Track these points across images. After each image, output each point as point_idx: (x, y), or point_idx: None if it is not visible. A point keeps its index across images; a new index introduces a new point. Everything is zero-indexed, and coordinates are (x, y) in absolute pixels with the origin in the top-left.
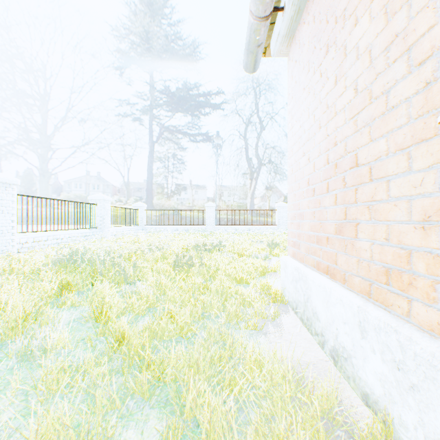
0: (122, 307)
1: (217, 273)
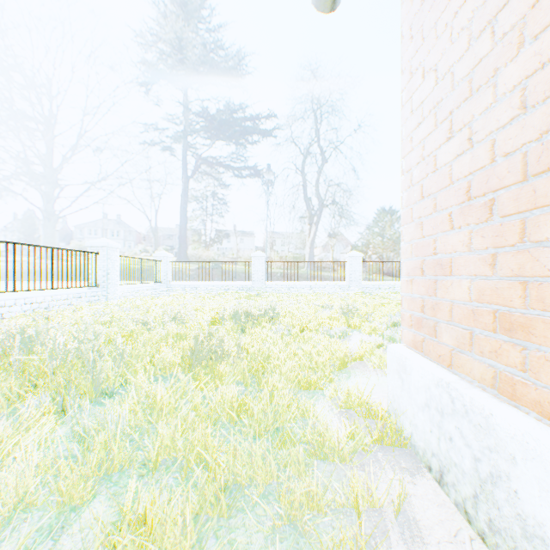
0: (33, 488)
1: (266, 365)
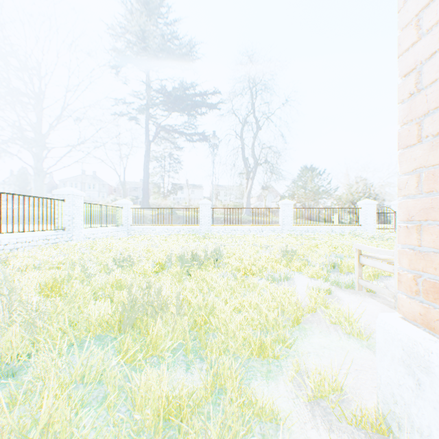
0: None
1: (210, 320)
